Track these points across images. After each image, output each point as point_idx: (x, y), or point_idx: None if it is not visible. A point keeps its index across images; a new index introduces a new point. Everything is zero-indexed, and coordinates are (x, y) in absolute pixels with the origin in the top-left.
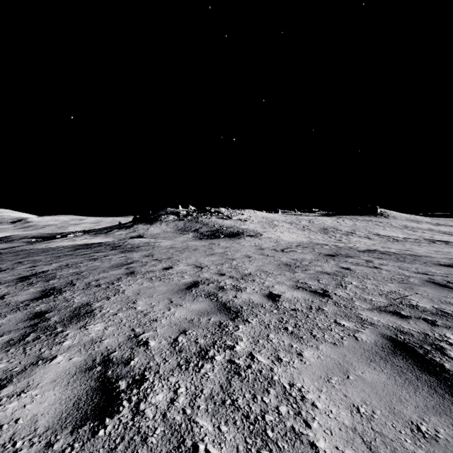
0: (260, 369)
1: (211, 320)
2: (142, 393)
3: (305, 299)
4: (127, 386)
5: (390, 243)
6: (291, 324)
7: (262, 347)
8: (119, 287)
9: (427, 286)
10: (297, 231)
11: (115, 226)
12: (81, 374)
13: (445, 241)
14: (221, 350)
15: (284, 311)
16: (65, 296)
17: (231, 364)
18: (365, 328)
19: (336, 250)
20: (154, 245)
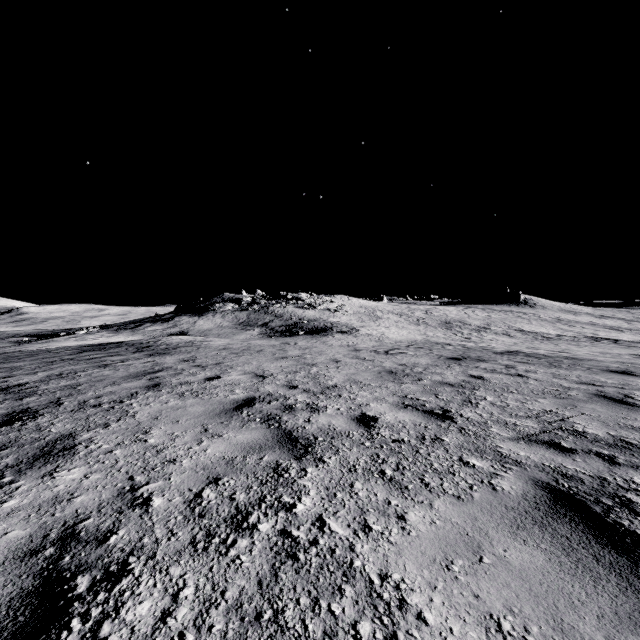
0: (332, 546)
1: (264, 459)
2: (114, 600)
3: (415, 424)
4: (90, 586)
5: (538, 343)
6: (392, 465)
7: (340, 505)
8: (130, 408)
9: (596, 402)
10: (409, 326)
11: (148, 318)
12: (14, 564)
13: (613, 340)
14: (270, 513)
15: (381, 443)
16: (39, 423)
17: (283, 539)
18: (507, 469)
19: (463, 351)
20: (200, 346)
